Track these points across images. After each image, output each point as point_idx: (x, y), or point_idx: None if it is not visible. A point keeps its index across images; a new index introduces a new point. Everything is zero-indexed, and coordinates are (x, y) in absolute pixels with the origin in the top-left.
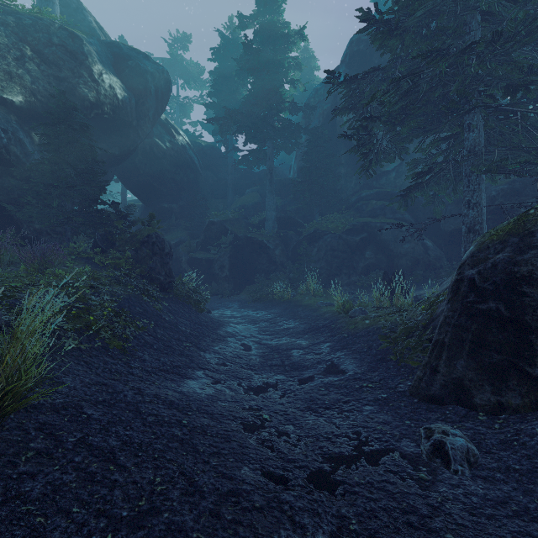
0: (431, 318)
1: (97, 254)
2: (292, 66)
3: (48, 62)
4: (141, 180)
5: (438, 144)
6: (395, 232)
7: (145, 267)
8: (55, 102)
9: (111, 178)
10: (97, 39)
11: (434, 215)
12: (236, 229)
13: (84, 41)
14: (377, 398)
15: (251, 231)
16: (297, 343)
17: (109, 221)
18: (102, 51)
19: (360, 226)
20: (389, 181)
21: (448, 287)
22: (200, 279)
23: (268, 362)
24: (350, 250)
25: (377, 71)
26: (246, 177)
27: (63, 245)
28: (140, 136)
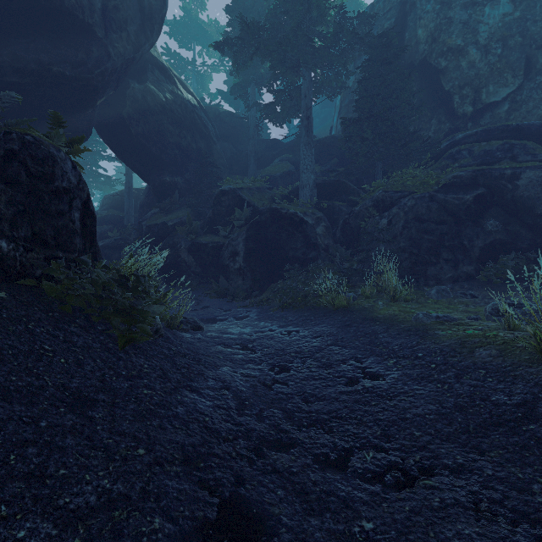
0: None
1: None
2: None
3: None
4: (134, 144)
5: None
6: None
7: None
8: None
9: (85, 134)
10: None
11: None
12: (256, 199)
13: None
14: None
15: (279, 203)
16: (491, 540)
17: None
18: None
19: (468, 178)
20: (497, 118)
21: None
22: (206, 274)
23: None
24: (454, 220)
25: None
26: (273, 148)
27: None
28: (112, 56)
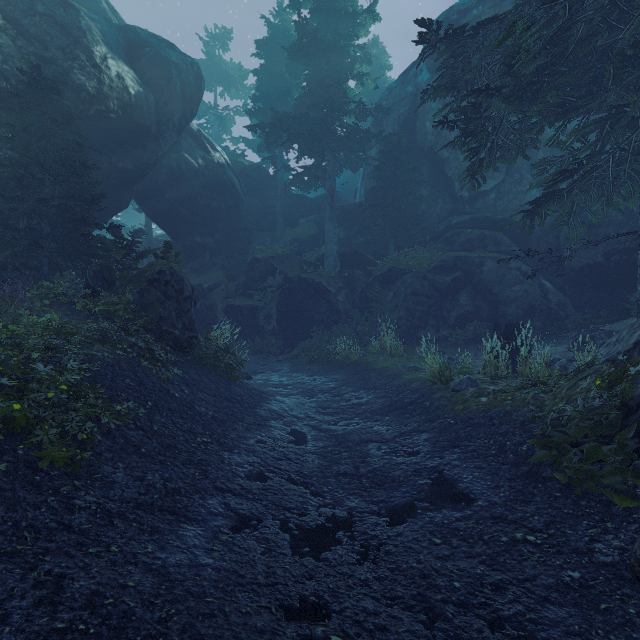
0: (622, 404)
1: (86, 297)
2: (359, 59)
3: (28, 36)
4: (167, 207)
5: (588, 130)
6: (500, 270)
7: (153, 317)
8: (27, 82)
9: (126, 203)
10: (104, 18)
11: (567, 242)
12: (287, 267)
13: (81, 13)
14: (561, 582)
15: (306, 271)
16: (374, 430)
17: (105, 251)
18: (111, 33)
19: (451, 262)
20: (487, 204)
21: (634, 349)
22: (240, 333)
23: (333, 468)
24: (439, 295)
25: (494, 25)
26: (300, 205)
27: (37, 285)
28: (162, 146)
